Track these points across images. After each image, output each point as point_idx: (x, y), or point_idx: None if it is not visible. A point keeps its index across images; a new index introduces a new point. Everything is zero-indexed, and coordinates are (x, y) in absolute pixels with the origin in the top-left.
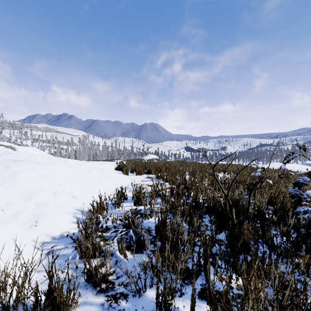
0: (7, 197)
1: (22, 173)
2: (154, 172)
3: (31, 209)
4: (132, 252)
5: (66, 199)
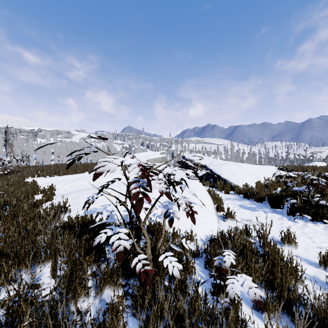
0: (244, 172)
1: (242, 166)
2: (310, 171)
3: (254, 175)
4: (294, 184)
5: (262, 175)
